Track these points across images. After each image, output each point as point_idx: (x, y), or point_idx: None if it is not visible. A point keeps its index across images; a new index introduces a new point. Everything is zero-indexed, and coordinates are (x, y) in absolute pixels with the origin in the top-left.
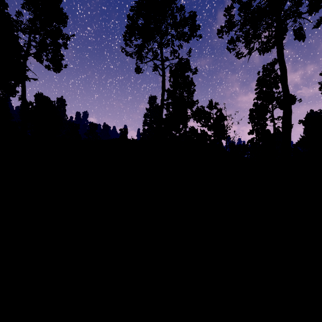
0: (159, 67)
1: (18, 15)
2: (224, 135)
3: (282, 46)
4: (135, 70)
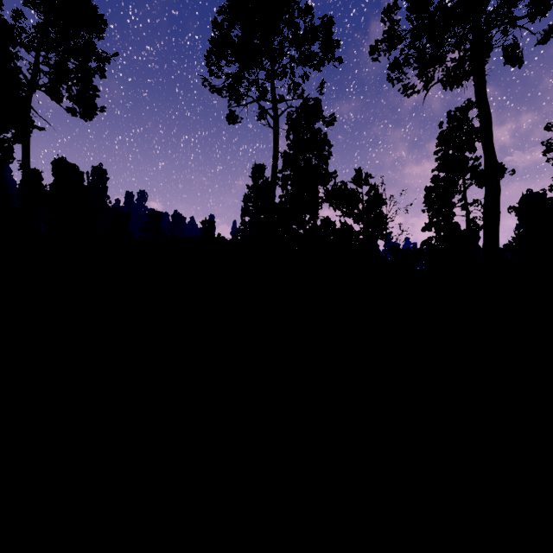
0: (268, 112)
1: (16, 17)
2: (382, 231)
3: (483, 75)
4: (226, 118)
